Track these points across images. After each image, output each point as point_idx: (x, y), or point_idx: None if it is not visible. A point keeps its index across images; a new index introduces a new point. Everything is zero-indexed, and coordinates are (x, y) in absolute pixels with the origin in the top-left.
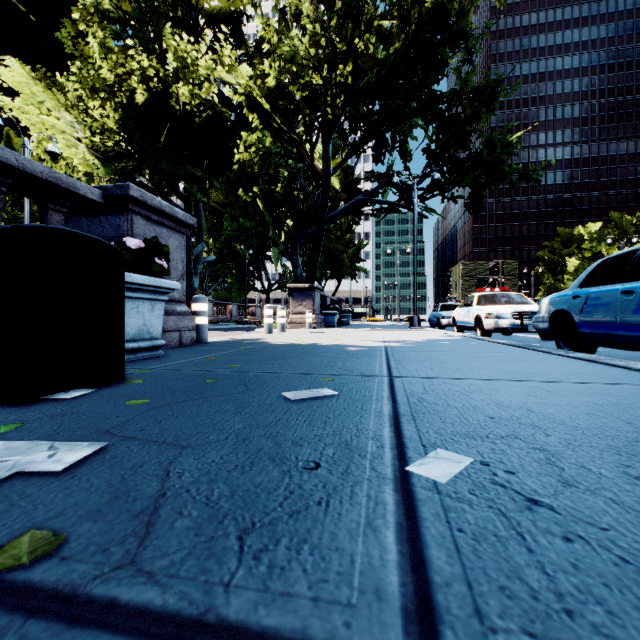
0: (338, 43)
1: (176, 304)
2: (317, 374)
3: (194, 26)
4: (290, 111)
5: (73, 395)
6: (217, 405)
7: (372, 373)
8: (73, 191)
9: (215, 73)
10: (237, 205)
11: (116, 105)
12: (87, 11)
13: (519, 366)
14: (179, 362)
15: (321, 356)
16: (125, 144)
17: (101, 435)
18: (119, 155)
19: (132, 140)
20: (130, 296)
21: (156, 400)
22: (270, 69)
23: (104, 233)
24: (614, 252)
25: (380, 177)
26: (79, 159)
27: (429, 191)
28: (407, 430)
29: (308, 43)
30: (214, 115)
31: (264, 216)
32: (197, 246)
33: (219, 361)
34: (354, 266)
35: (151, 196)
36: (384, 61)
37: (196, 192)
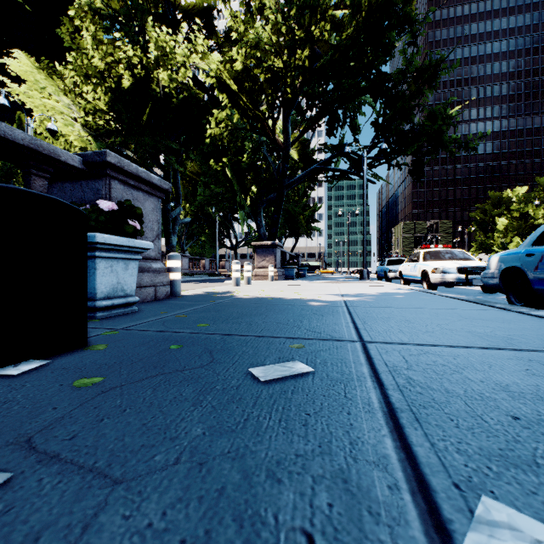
0: (297, 30)
1: (152, 261)
2: (285, 337)
3: (172, 20)
4: (255, 91)
5: (21, 370)
6: (176, 388)
7: (342, 336)
8: (54, 157)
9: (190, 60)
10: (209, 174)
11: (106, 89)
12: (82, 9)
13: (490, 327)
14: (149, 320)
15: (286, 313)
16: (114, 122)
17: (16, 449)
18: (109, 132)
19: (120, 119)
20: (104, 256)
21: (109, 378)
22: (237, 55)
23: (85, 197)
24: (540, 212)
25: (333, 148)
26: (75, 136)
27: (377, 160)
28: (418, 444)
29: (270, 31)
30: (189, 96)
31: (232, 183)
32: (175, 209)
33: (188, 319)
34: (309, 226)
35: (128, 162)
36: (337, 45)
37: (174, 163)
